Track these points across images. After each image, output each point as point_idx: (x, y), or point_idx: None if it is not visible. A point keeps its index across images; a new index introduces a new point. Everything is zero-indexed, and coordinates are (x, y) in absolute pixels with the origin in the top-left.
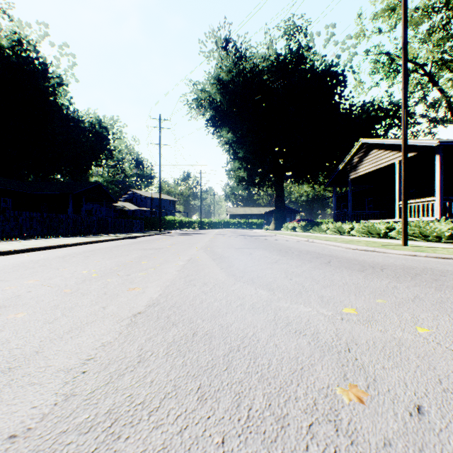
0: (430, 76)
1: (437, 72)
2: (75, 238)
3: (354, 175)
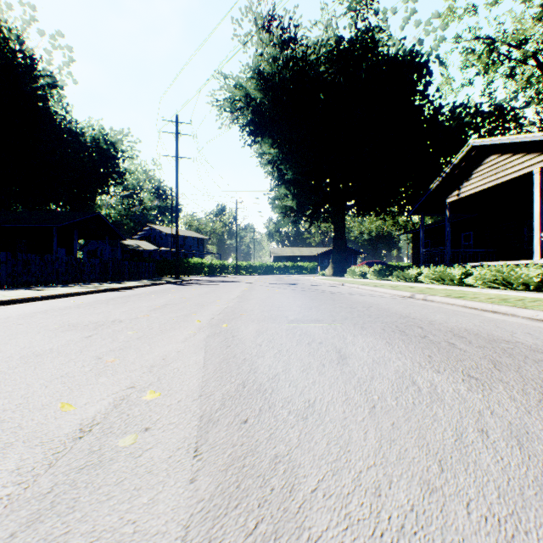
0: None
1: None
2: None
3: (455, 197)
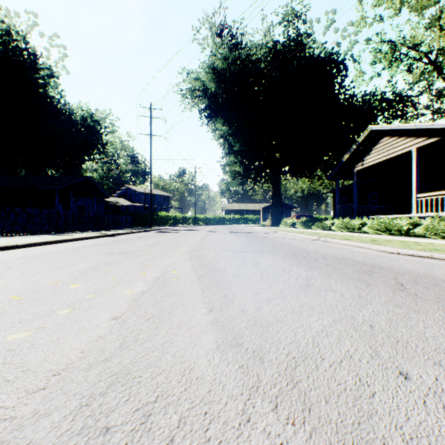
0: (435, 65)
1: (442, 61)
2: (40, 237)
3: (360, 167)
